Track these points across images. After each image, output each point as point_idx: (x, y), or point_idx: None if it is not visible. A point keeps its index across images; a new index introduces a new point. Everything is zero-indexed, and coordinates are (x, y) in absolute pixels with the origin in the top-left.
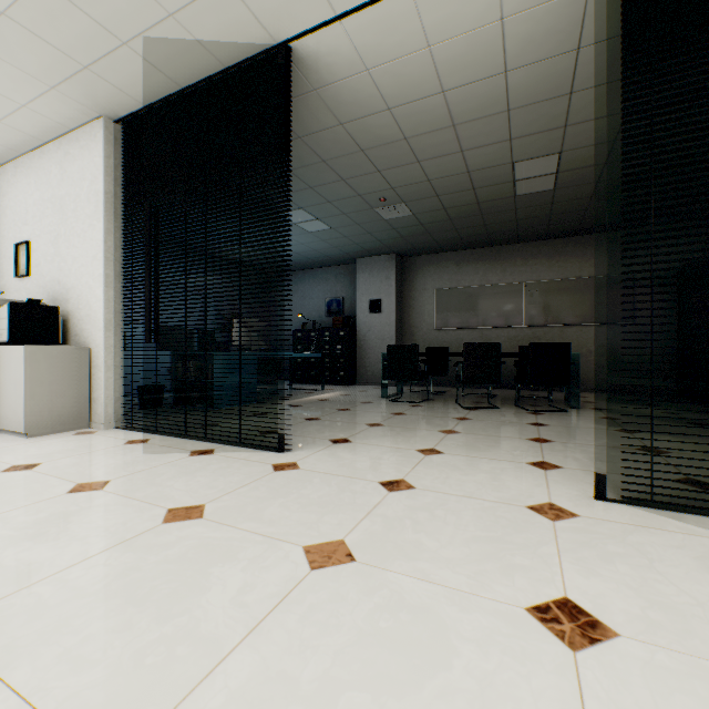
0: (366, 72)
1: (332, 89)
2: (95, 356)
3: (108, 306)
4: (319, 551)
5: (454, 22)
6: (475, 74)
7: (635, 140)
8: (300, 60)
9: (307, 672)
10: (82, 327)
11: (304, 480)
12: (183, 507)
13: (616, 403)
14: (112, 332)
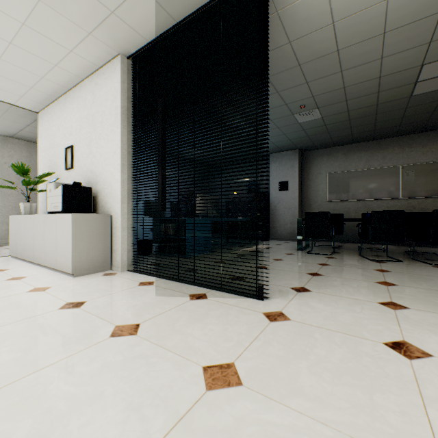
0: None
1: (292, 8)
2: (115, 220)
3: (123, 186)
4: None
5: None
6: None
7: None
8: None
9: None
10: (106, 201)
11: (305, 335)
12: (215, 366)
13: None
14: (125, 204)
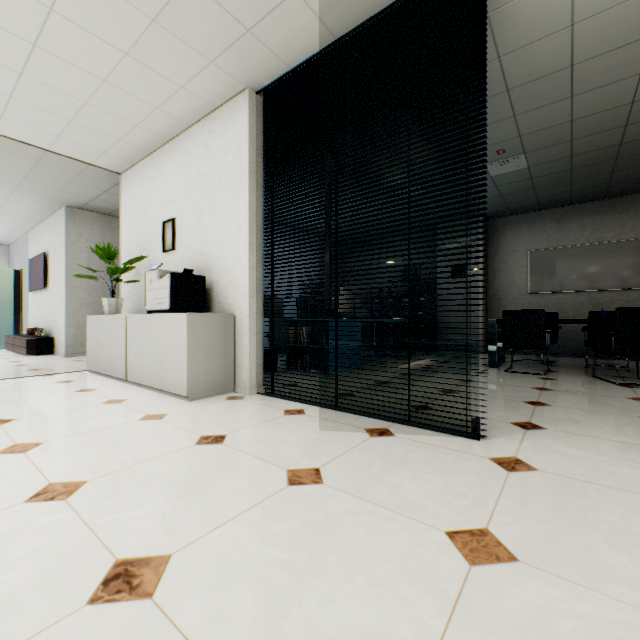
0: None
1: (511, 7)
2: (239, 322)
3: (251, 274)
4: None
5: None
6: None
7: None
8: None
9: None
10: (226, 295)
11: (573, 492)
12: (463, 532)
13: None
14: (254, 300)
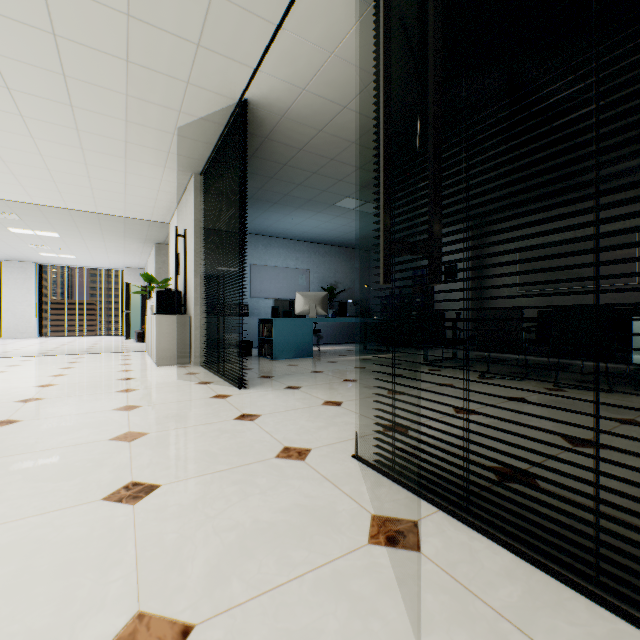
0: (304, 91)
1: (293, 111)
2: (192, 320)
3: (196, 290)
4: (130, 434)
5: (334, 30)
6: None
7: None
8: (258, 103)
9: (27, 465)
10: (189, 303)
11: (210, 404)
12: (133, 405)
13: None
14: (199, 306)
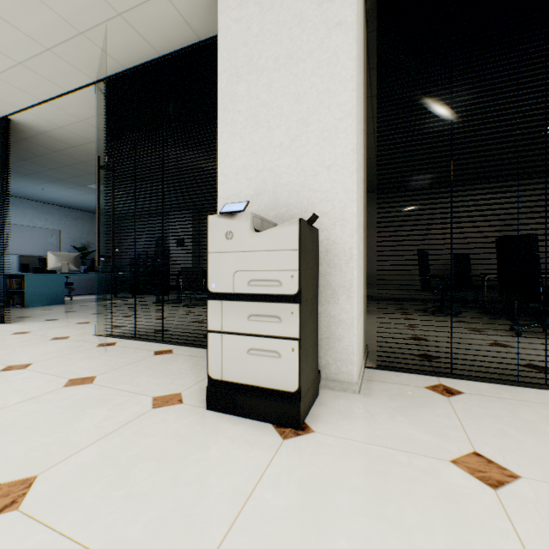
0: (62, 128)
1: (51, 133)
2: None
3: None
4: None
5: (84, 114)
6: None
7: None
8: (21, 123)
9: None
10: None
11: None
12: None
13: None
14: None
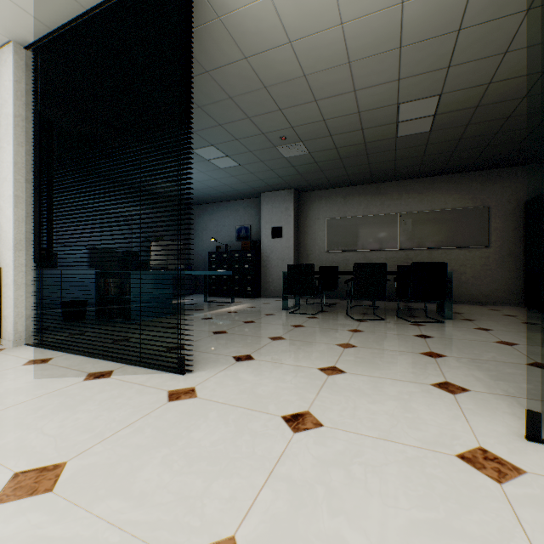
0: None
1: (236, 16)
2: (5, 275)
3: (17, 226)
4: None
5: None
6: (373, 4)
7: (507, 83)
8: None
9: None
10: None
11: (198, 415)
12: (35, 469)
13: (480, 314)
14: (22, 252)
